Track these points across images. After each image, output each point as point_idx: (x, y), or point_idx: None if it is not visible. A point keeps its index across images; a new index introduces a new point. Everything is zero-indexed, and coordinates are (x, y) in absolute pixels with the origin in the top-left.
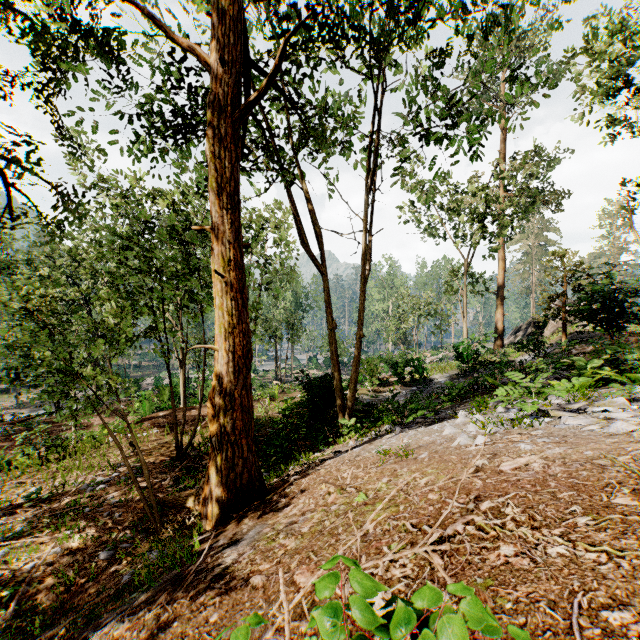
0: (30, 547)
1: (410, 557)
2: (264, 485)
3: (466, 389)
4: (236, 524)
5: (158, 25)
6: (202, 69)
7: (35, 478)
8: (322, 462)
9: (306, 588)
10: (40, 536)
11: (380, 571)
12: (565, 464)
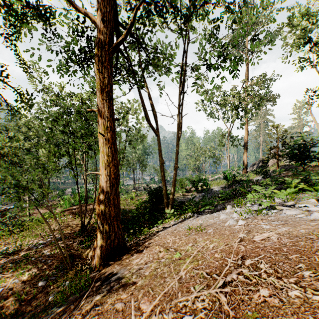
0: (1, 279)
1: (206, 294)
2: (126, 246)
3: (230, 194)
4: (110, 268)
5: (69, 1)
6: (94, 27)
7: (6, 242)
8: (156, 233)
9: (146, 313)
10: (7, 273)
11: (189, 303)
12: (290, 237)
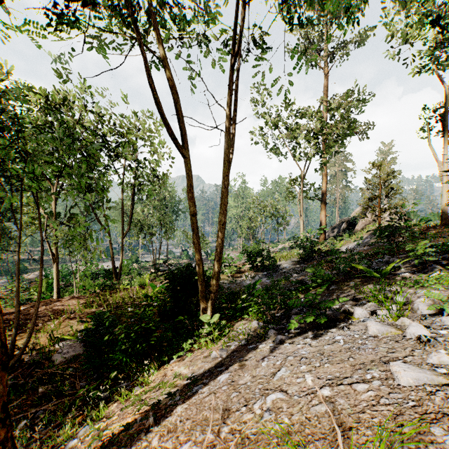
0: None
1: None
2: None
3: (330, 276)
4: None
5: None
6: None
7: None
8: (167, 410)
9: None
10: None
11: None
12: None
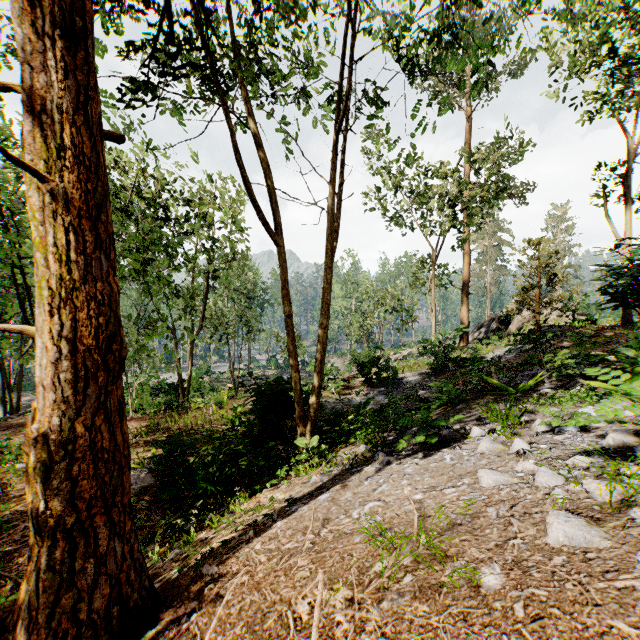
0: None
1: None
2: (151, 593)
3: (458, 392)
4: None
5: None
6: None
7: None
8: (267, 525)
9: None
10: None
11: None
12: None
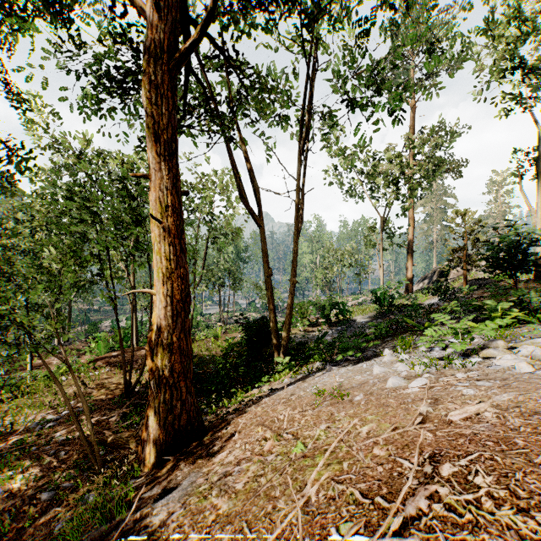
0: None
1: None
2: (203, 425)
3: (387, 329)
4: (172, 469)
5: None
6: (145, 28)
7: None
8: (259, 400)
9: None
10: None
11: None
12: (522, 414)
